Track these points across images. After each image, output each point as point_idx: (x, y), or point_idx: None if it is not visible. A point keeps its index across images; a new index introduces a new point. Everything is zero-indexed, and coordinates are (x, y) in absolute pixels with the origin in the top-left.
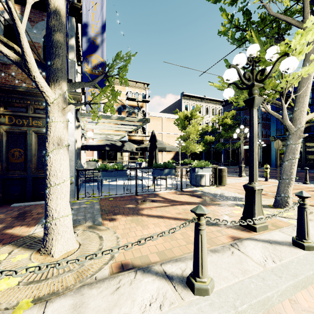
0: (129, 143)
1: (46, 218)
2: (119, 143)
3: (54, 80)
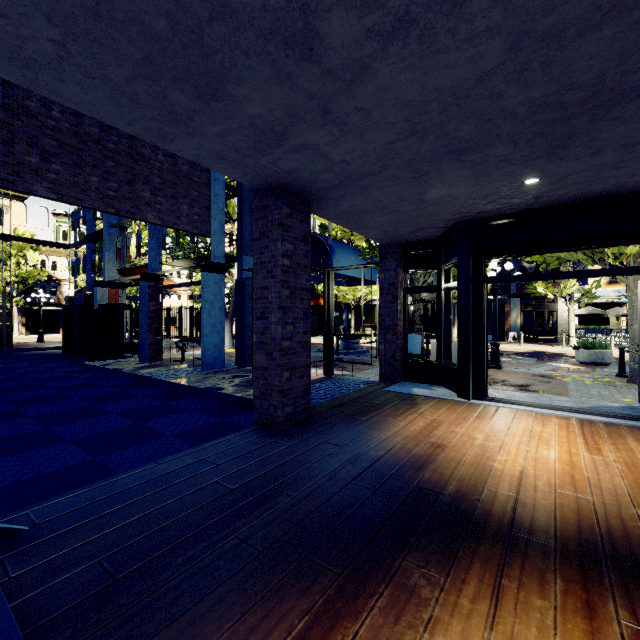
0: (618, 308)
1: (568, 338)
2: (600, 312)
3: (570, 303)
